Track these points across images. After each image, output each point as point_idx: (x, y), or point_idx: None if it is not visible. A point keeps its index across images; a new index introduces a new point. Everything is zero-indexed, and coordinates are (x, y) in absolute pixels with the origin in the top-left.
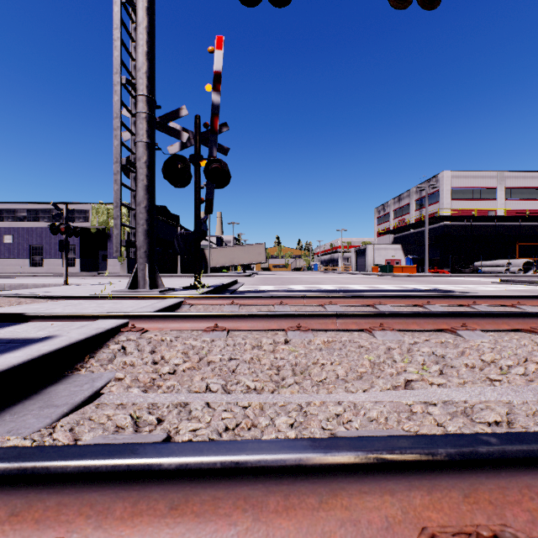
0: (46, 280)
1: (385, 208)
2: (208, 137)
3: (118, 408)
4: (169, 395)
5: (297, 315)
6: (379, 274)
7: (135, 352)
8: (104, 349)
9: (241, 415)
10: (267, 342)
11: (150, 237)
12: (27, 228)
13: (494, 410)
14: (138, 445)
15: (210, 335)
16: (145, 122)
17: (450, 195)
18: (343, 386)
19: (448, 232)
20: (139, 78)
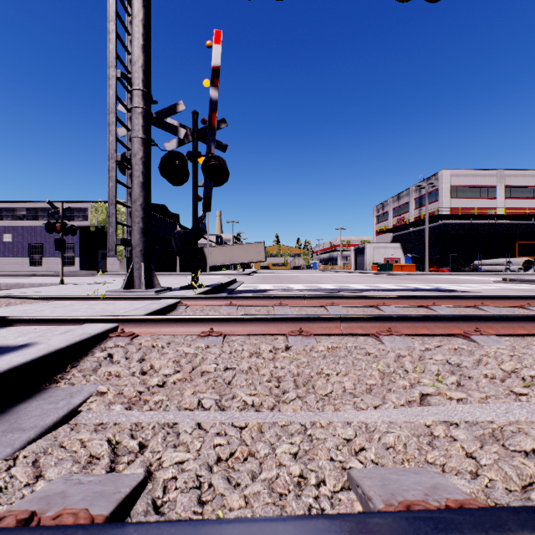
0: (44, 279)
1: (384, 207)
2: (206, 133)
3: (96, 431)
4: (156, 413)
5: (298, 319)
6: (378, 273)
7: (122, 361)
8: (88, 357)
9: (236, 441)
10: (266, 349)
11: (146, 235)
12: (26, 226)
13: (529, 435)
14: (81, 531)
15: (205, 341)
16: (140, 117)
17: (450, 193)
18: (351, 401)
19: (447, 230)
20: (134, 72)
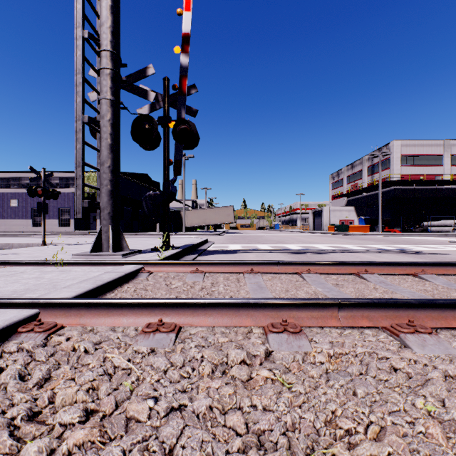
0: (35, 239)
1: (339, 175)
2: (177, 99)
3: None
4: None
5: (280, 304)
6: (336, 233)
7: (4, 390)
8: None
9: None
10: (237, 360)
11: (115, 198)
12: None
13: None
14: None
15: (148, 342)
16: (108, 78)
17: (400, 162)
18: None
19: (398, 195)
20: (102, 33)
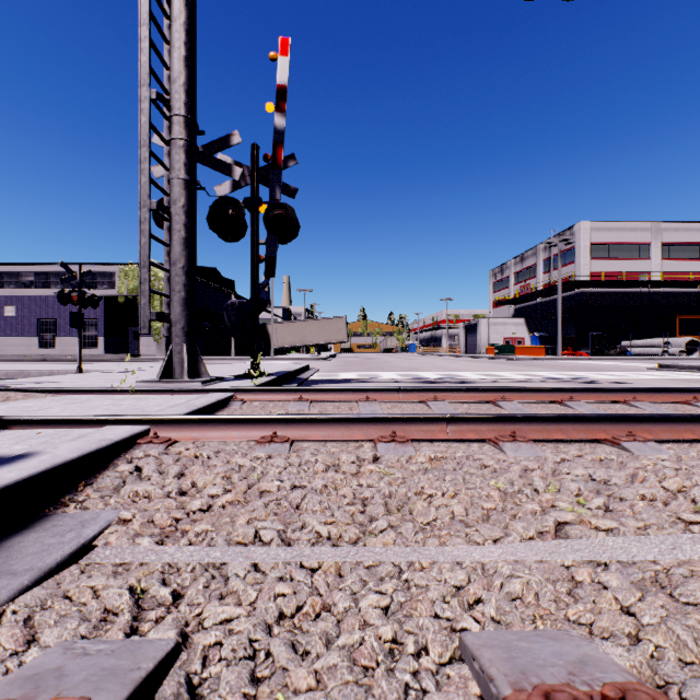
0: (56, 365)
1: (503, 271)
2: (270, 174)
3: (114, 575)
4: (197, 549)
5: (390, 419)
6: (496, 357)
7: (154, 477)
8: (109, 471)
9: (305, 590)
10: (348, 460)
11: (190, 308)
12: (34, 296)
13: None
14: None
15: (265, 449)
16: (182, 152)
17: (590, 253)
18: (463, 533)
19: (586, 302)
20: (174, 92)
